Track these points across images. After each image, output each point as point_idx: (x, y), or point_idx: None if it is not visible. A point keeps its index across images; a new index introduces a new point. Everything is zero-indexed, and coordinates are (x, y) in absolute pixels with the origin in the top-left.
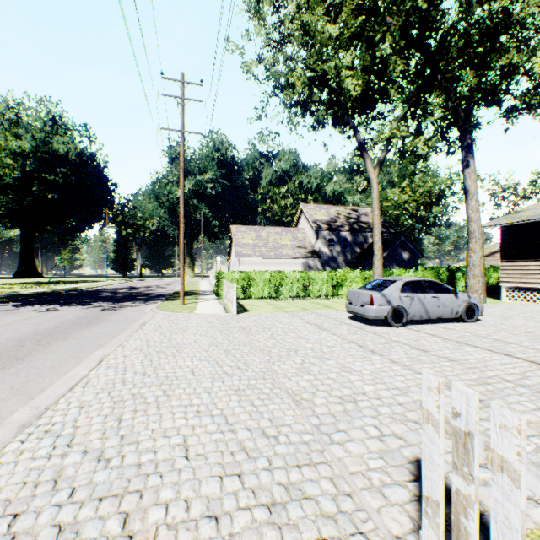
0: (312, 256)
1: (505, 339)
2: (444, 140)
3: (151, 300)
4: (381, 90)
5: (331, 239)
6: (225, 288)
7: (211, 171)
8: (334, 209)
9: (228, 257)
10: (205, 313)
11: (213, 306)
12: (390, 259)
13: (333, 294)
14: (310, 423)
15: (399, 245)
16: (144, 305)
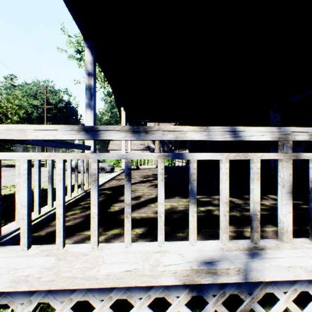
0: (146, 149)
1: None
2: None
3: None
4: None
5: None
6: None
7: None
8: (164, 125)
9: None
10: None
11: None
12: None
13: (116, 166)
14: None
15: None
16: None
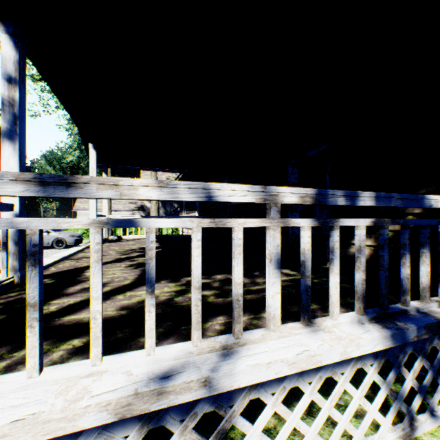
0: (138, 209)
1: None
2: None
3: None
4: None
5: None
6: None
7: None
8: (167, 175)
9: None
10: None
11: None
12: None
13: (87, 236)
14: None
15: None
16: None
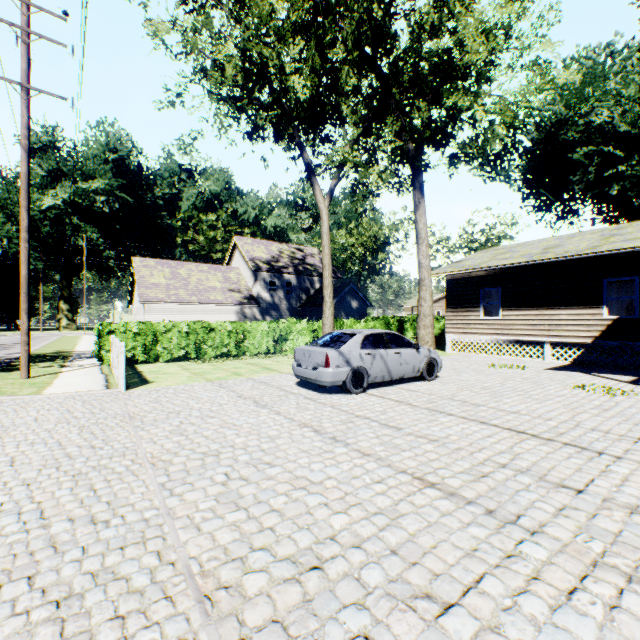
0: (249, 302)
1: (472, 400)
2: (397, 176)
3: None
4: (332, 106)
5: (272, 282)
6: (112, 349)
7: (103, 178)
8: (276, 246)
9: (129, 302)
10: (64, 393)
11: (87, 379)
12: (339, 308)
13: (276, 351)
14: None
15: (348, 293)
16: None
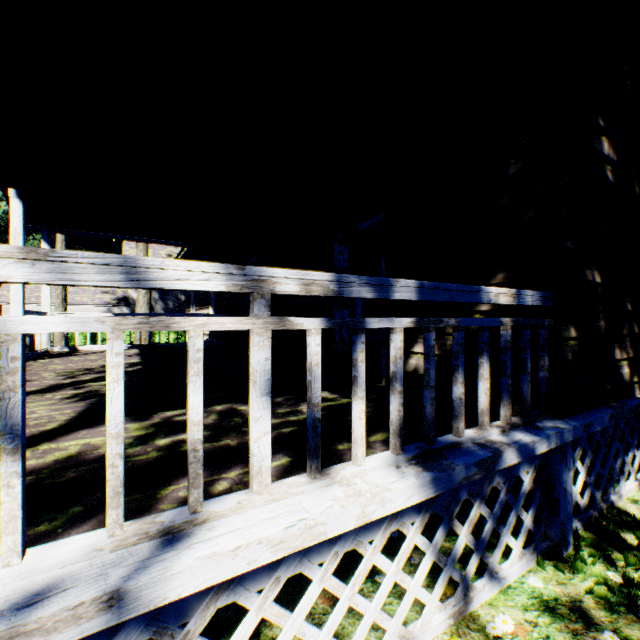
0: (119, 303)
1: None
2: None
3: None
4: None
5: None
6: None
7: None
8: (169, 250)
9: None
10: None
11: None
12: None
13: None
14: None
15: None
16: None
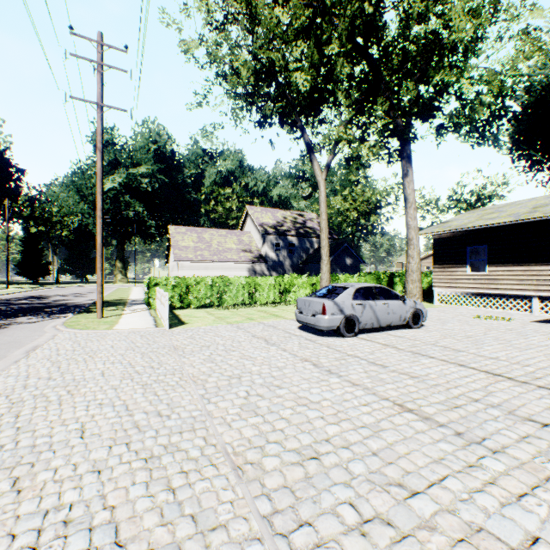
0: (259, 260)
1: (453, 346)
2: (386, 148)
3: (59, 313)
4: (329, 92)
5: (277, 243)
6: (158, 297)
7: (146, 165)
8: (281, 213)
9: (166, 261)
10: (128, 329)
11: (141, 319)
12: (334, 264)
13: (281, 301)
14: (257, 516)
15: (343, 251)
16: (47, 321)
